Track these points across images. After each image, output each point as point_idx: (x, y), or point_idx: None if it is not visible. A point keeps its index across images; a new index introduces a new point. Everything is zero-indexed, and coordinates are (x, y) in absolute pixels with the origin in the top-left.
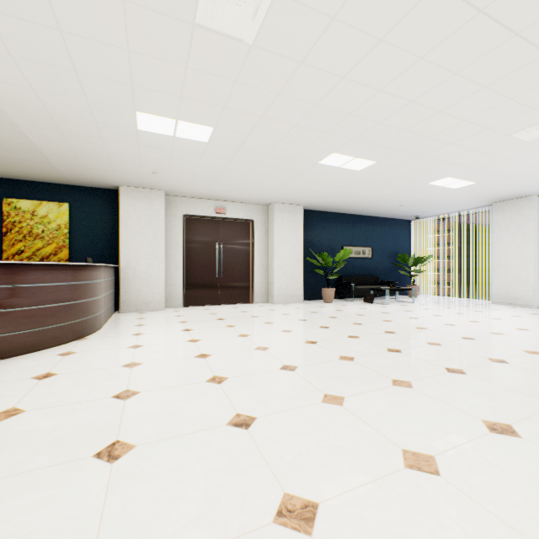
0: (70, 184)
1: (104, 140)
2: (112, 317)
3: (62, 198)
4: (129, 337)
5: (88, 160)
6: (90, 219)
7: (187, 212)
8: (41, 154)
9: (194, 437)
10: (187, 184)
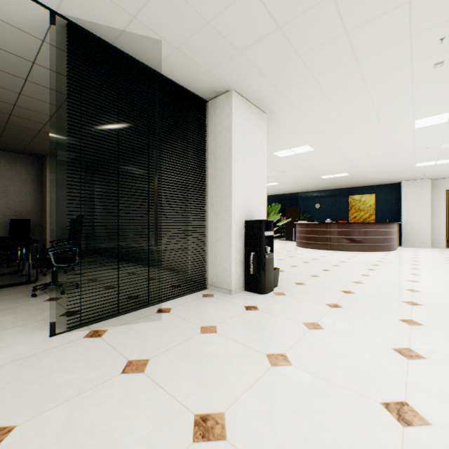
0: (374, 185)
1: (398, 171)
2: (398, 247)
3: (371, 192)
4: (410, 253)
5: (388, 177)
6: (384, 200)
7: (448, 188)
8: (369, 179)
9: (437, 267)
10: (447, 174)
